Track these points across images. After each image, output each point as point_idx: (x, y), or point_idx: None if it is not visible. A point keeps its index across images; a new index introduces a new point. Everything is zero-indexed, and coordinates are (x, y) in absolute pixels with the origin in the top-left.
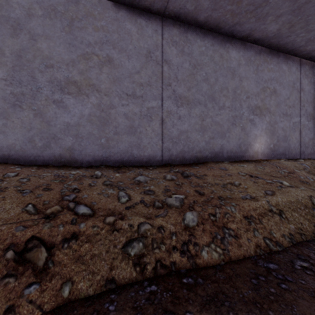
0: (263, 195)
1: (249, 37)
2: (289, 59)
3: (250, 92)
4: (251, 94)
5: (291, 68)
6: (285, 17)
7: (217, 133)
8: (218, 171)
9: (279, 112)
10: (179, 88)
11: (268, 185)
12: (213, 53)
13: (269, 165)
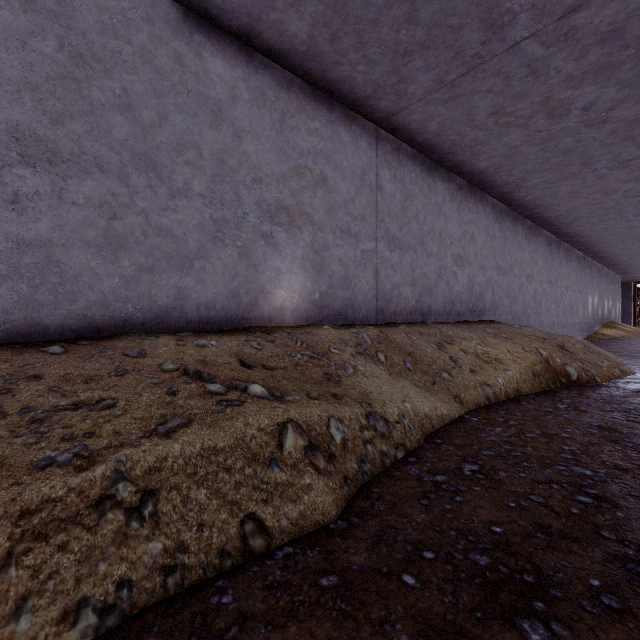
0: (136, 439)
1: (254, 36)
2: (354, 122)
3: (265, 171)
4: (266, 176)
5: (358, 141)
6: (314, 7)
7: (166, 257)
8: (106, 360)
9: (334, 227)
10: (15, 108)
11: (204, 398)
12: (151, 43)
13: (283, 339)
